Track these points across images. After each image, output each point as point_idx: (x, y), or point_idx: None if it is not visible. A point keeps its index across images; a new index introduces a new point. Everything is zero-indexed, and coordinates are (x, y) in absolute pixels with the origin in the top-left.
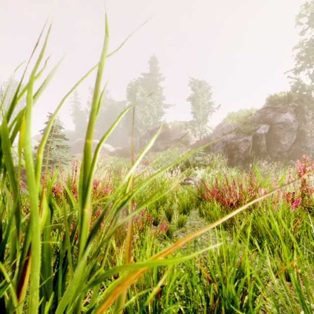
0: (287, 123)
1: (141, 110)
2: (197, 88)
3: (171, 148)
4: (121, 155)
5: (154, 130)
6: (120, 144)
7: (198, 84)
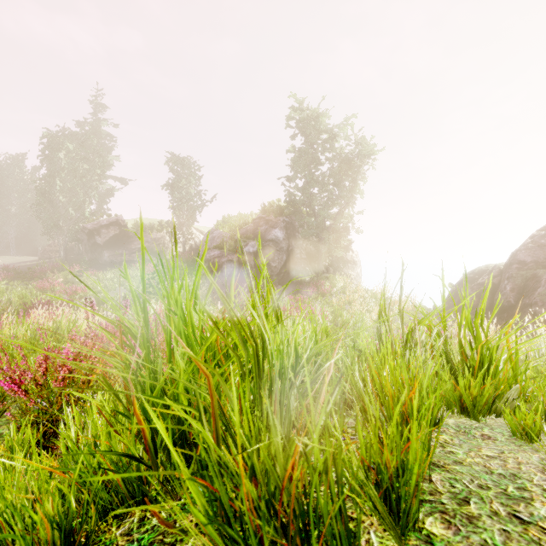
0: (278, 241)
1: (67, 186)
2: (180, 167)
3: (132, 264)
4: (15, 276)
5: (97, 230)
6: (14, 250)
7: (180, 162)
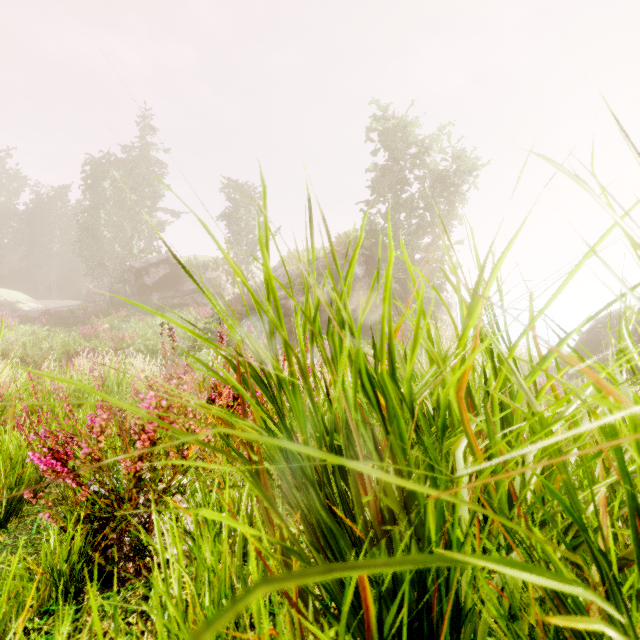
0: (356, 279)
1: (112, 219)
2: (238, 195)
3: (184, 308)
4: (57, 321)
5: (146, 269)
6: (56, 293)
7: (239, 188)
